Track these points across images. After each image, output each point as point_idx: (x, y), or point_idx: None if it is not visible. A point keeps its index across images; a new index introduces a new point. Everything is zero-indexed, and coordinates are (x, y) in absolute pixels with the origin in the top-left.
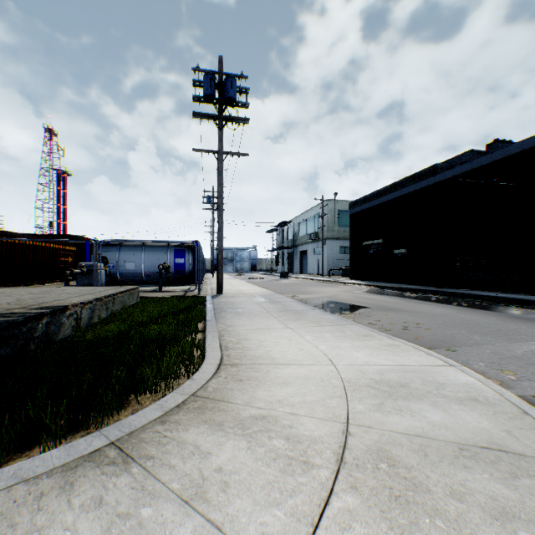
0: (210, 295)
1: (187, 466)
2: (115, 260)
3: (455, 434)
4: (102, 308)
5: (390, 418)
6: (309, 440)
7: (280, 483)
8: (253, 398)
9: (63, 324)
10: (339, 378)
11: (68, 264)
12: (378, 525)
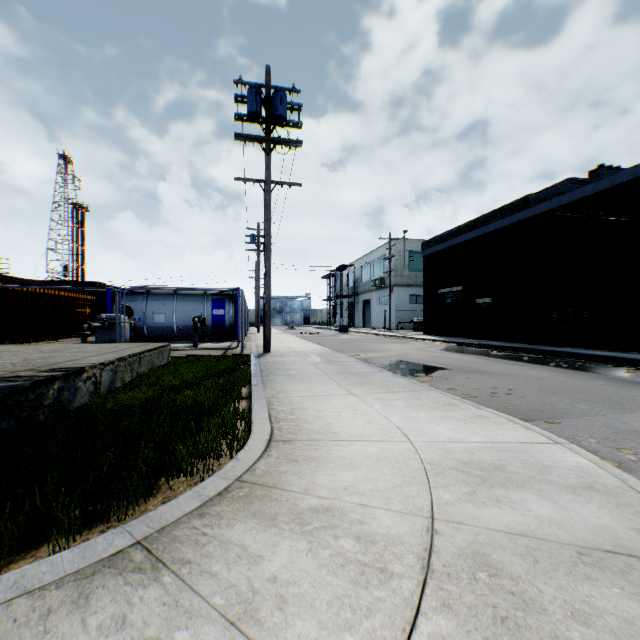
0: (255, 354)
1: (233, 575)
2: (142, 311)
3: (570, 533)
4: (126, 369)
5: (486, 511)
6: (386, 541)
7: (351, 598)
8: (313, 484)
9: (79, 390)
10: (418, 458)
11: (86, 316)
12: None
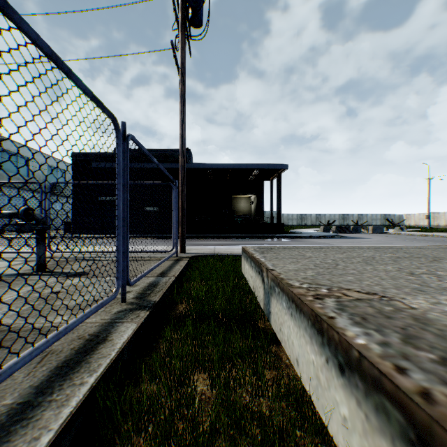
0: (193, 254)
1: None
2: None
3: None
4: None
5: None
6: None
7: None
8: None
9: None
10: None
11: None
12: None
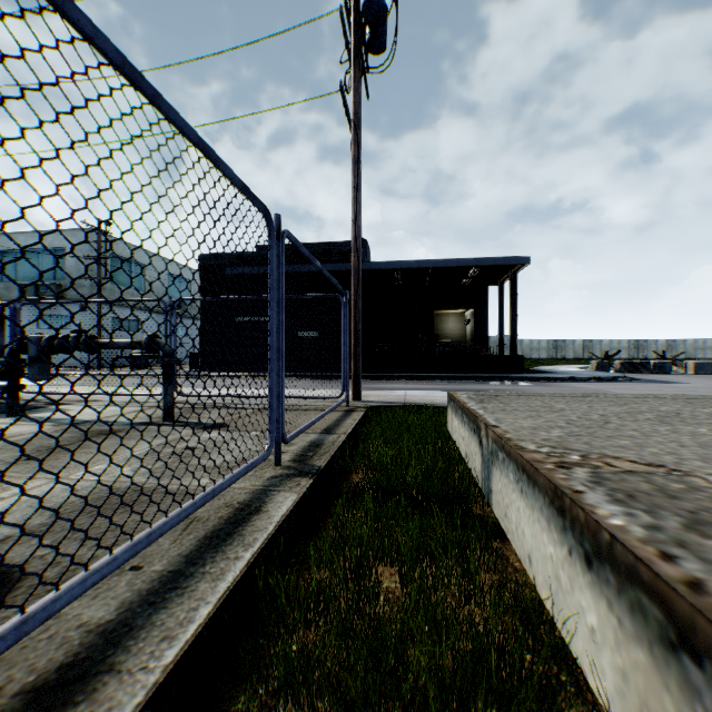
0: (372, 403)
1: None
2: None
3: None
4: None
5: None
6: None
7: None
8: None
9: None
10: None
11: None
12: None
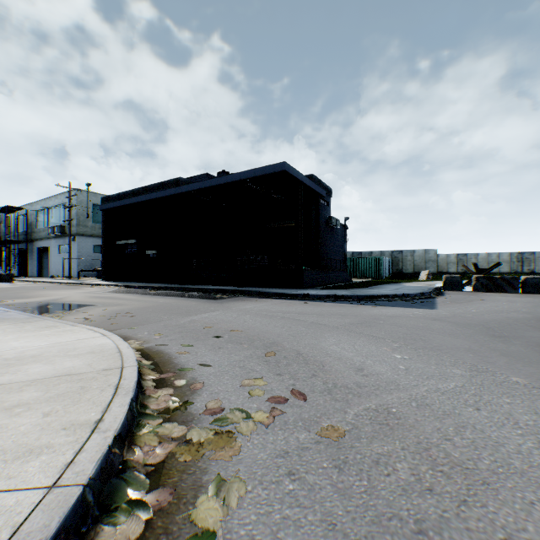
0: None
1: None
2: None
3: (42, 375)
4: None
5: None
6: None
7: None
8: None
9: None
10: None
11: None
12: None
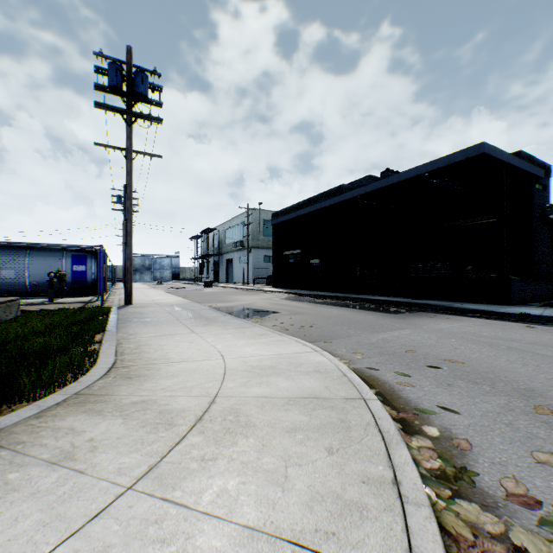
0: (116, 306)
1: (60, 443)
2: None
3: (291, 393)
4: None
5: (251, 389)
6: (179, 411)
7: (144, 439)
8: (139, 389)
9: None
10: (224, 367)
11: None
12: (209, 448)
